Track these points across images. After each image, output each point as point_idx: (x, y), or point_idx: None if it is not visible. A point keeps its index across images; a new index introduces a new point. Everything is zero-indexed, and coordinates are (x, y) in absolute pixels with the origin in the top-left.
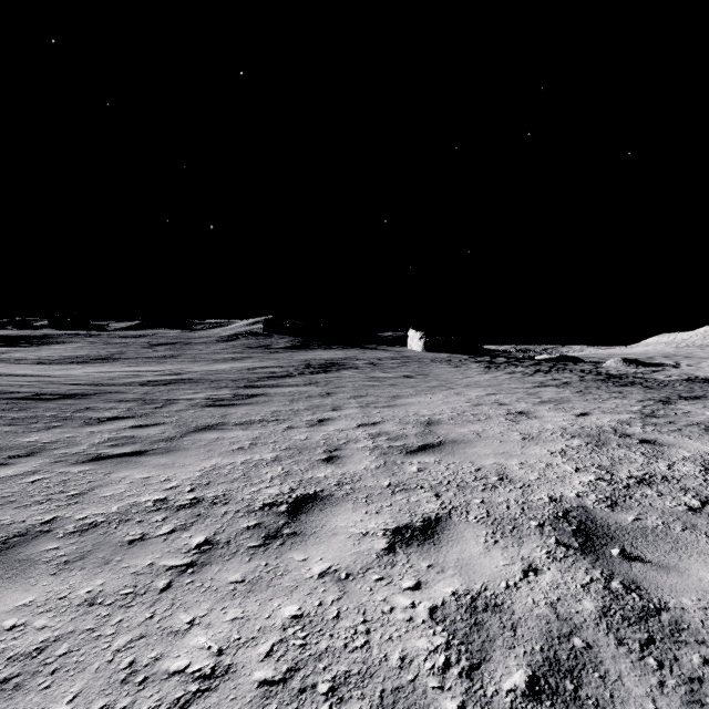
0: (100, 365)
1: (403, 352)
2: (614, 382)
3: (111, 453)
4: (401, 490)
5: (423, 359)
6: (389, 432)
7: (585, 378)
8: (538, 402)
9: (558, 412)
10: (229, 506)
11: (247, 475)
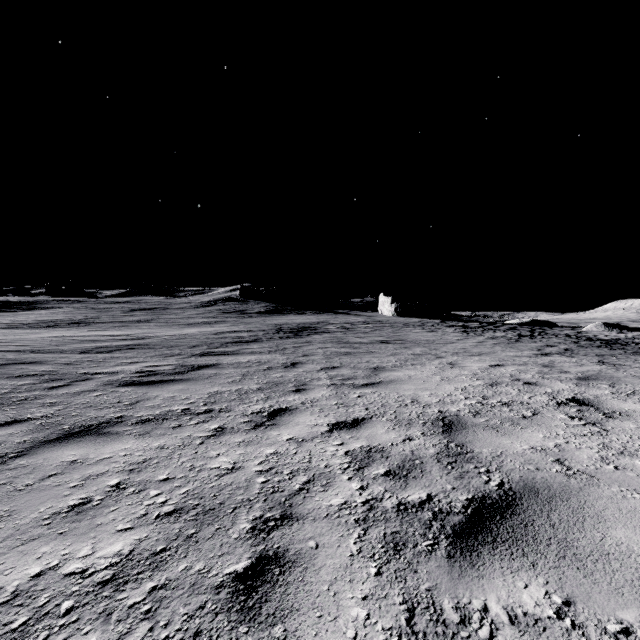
0: (67, 329)
1: (375, 317)
2: (622, 349)
3: None
4: None
5: (395, 323)
6: (386, 449)
7: (581, 344)
8: (579, 380)
9: None
10: None
11: None
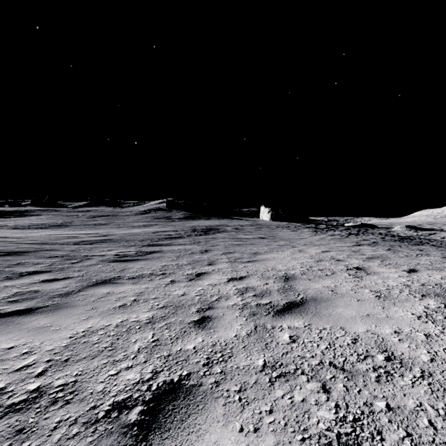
0: (55, 229)
1: (257, 221)
2: (408, 242)
3: (3, 311)
4: (279, 376)
5: (271, 226)
6: (254, 287)
7: (385, 239)
8: (366, 259)
9: (389, 268)
10: (69, 409)
11: (114, 346)
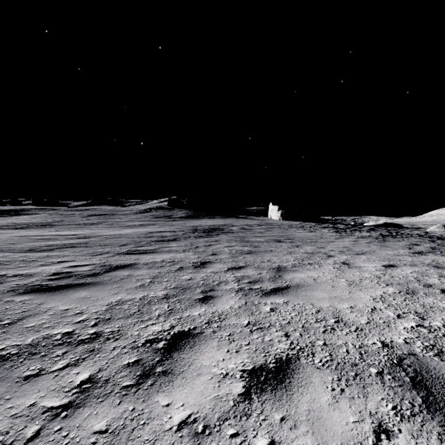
0: (34, 229)
1: (266, 220)
2: None
3: None
4: None
5: (282, 225)
6: None
7: (439, 242)
8: None
9: None
10: None
11: None
